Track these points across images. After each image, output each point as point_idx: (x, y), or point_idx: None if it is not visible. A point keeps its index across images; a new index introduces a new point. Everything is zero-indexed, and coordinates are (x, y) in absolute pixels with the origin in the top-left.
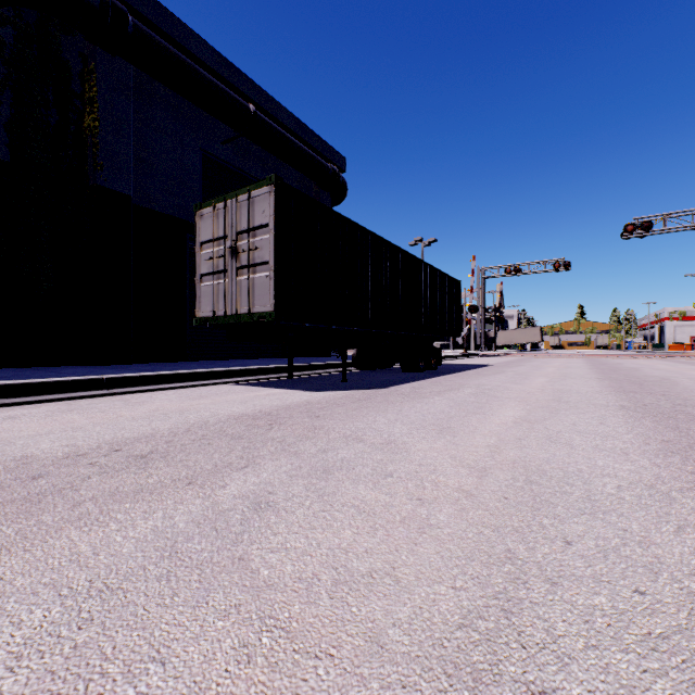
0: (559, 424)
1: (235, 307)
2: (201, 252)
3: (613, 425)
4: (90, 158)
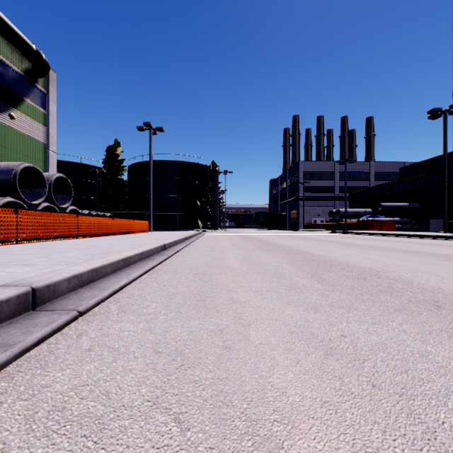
0: None
1: None
2: None
3: None
4: None
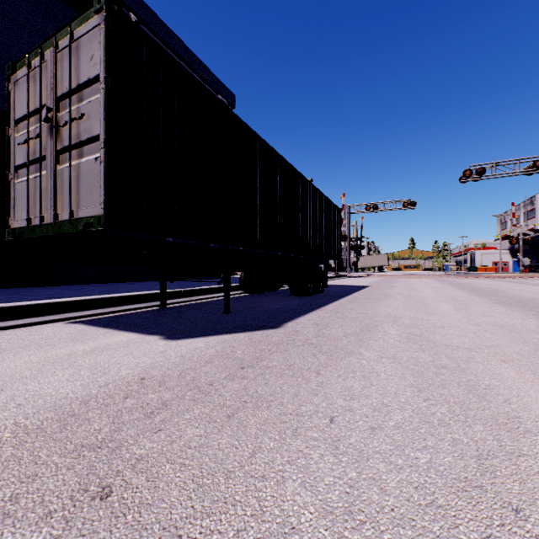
0: None
1: (54, 211)
2: (16, 134)
3: None
4: None
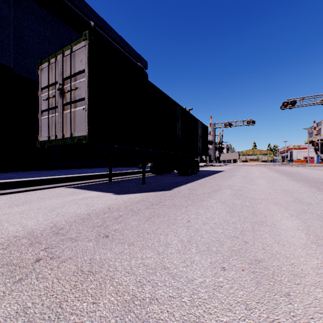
0: None
1: (62, 133)
2: (42, 95)
3: None
4: None
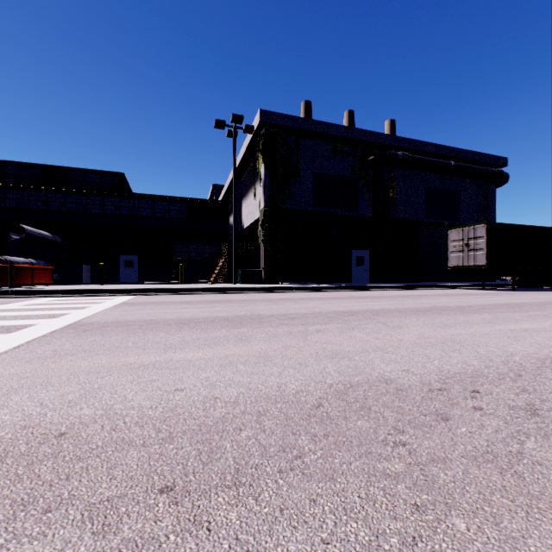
0: None
1: (467, 263)
2: (450, 244)
3: None
4: (391, 207)
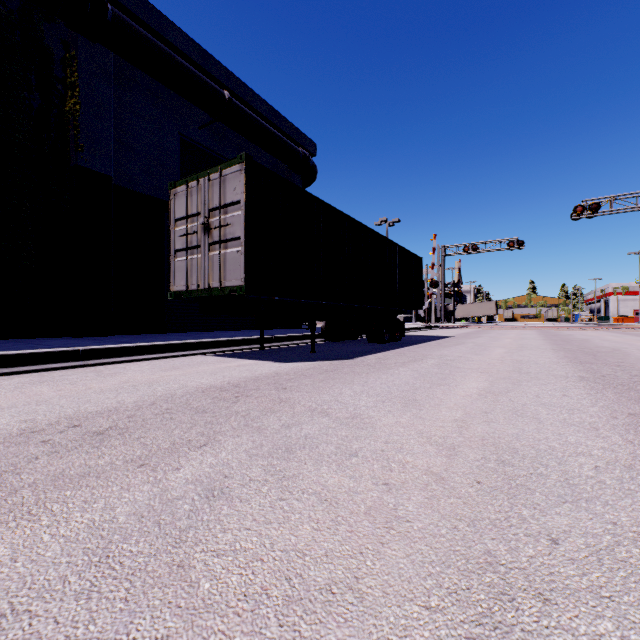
0: (523, 396)
1: (207, 282)
2: (175, 229)
3: (576, 397)
4: (72, 139)
